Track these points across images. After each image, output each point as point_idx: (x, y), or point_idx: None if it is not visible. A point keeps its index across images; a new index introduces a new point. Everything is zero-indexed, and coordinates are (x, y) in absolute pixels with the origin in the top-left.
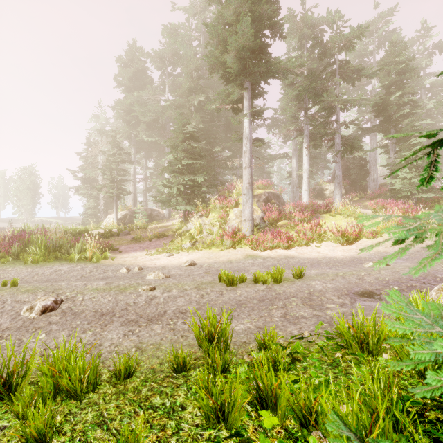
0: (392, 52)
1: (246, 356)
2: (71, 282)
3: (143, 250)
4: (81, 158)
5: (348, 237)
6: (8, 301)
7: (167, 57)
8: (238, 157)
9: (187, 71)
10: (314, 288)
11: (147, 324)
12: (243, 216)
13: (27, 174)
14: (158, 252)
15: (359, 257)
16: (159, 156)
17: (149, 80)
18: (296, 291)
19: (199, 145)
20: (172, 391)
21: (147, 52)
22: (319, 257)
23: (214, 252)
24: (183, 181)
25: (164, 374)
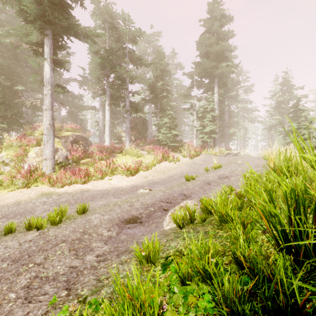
0: (158, 56)
1: None
2: None
3: None
4: None
5: (131, 170)
6: None
7: None
8: None
9: None
10: (91, 223)
11: None
12: (44, 155)
13: None
14: None
15: (137, 185)
16: None
17: None
18: (71, 231)
19: None
20: None
21: None
22: (109, 188)
23: (0, 194)
24: None
25: None
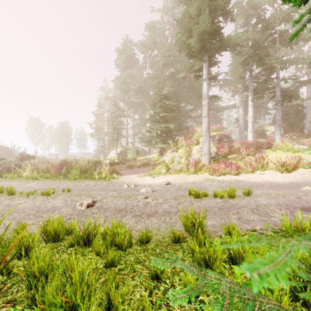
0: None
1: (217, 237)
2: (96, 191)
3: (135, 174)
4: (94, 115)
5: (287, 166)
6: (68, 200)
7: (148, 44)
8: (197, 109)
9: (161, 52)
10: (260, 202)
11: (148, 217)
12: (203, 151)
13: (63, 126)
14: (145, 175)
15: (297, 182)
16: (142, 111)
17: (136, 61)
18: (246, 203)
19: (170, 102)
20: (174, 251)
21: (135, 43)
22: (262, 181)
23: (182, 176)
24: (159, 128)
25: (167, 243)
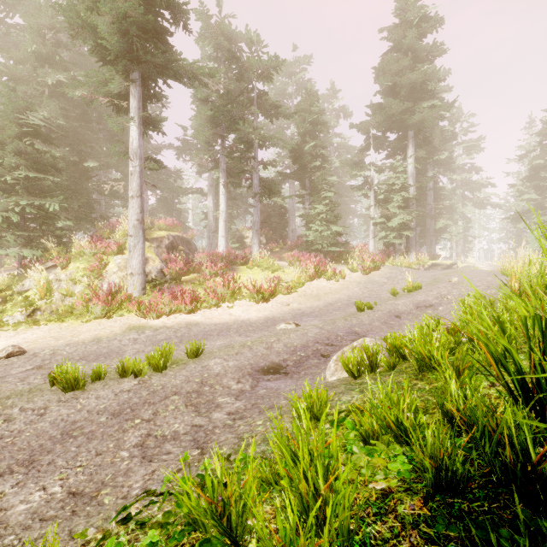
0: (307, 99)
1: None
2: None
3: None
4: None
5: (264, 293)
6: None
7: None
8: None
9: (33, 25)
10: (211, 371)
11: None
12: (130, 267)
13: None
14: None
15: (273, 317)
16: None
17: None
18: (183, 381)
19: (52, 149)
20: None
21: None
22: (230, 320)
23: (71, 326)
24: (17, 206)
25: None
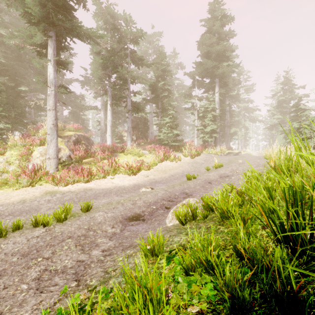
0: (159, 57)
1: None
2: None
3: None
4: None
5: (133, 170)
6: None
7: None
8: None
9: None
10: (95, 220)
11: None
12: (48, 154)
13: None
14: None
15: (138, 184)
16: None
17: None
18: (76, 228)
19: None
20: None
21: None
22: (112, 186)
23: (5, 192)
24: None
25: None
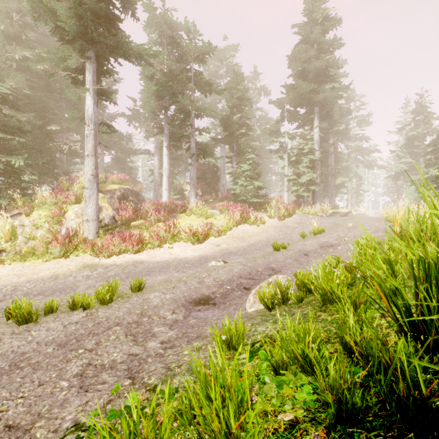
0: (234, 79)
1: None
2: None
3: None
4: None
5: (198, 236)
6: None
7: None
8: None
9: (2, 8)
10: (150, 303)
11: None
12: (85, 215)
13: None
14: None
15: (206, 256)
16: None
17: None
18: (125, 313)
19: (18, 114)
20: None
21: None
22: (170, 259)
23: (33, 265)
24: None
25: None
